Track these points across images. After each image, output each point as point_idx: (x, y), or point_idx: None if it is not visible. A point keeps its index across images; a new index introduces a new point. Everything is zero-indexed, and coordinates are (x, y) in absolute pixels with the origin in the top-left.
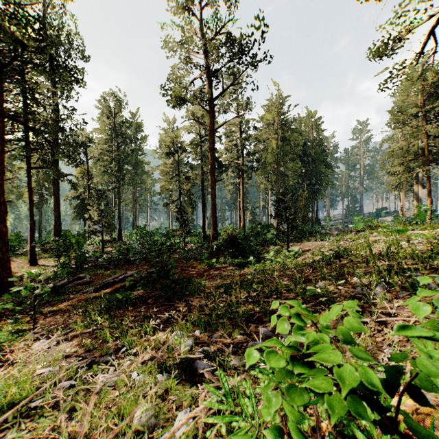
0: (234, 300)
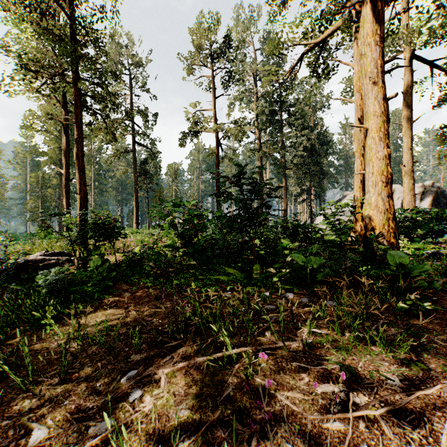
0: None
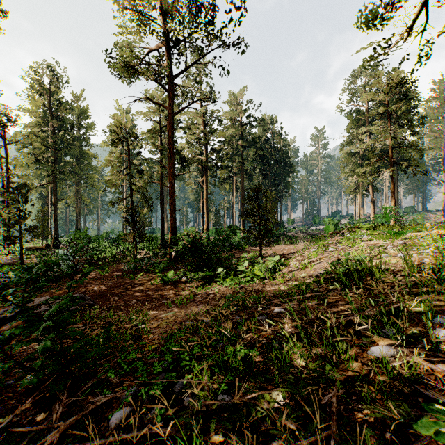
0: (198, 409)
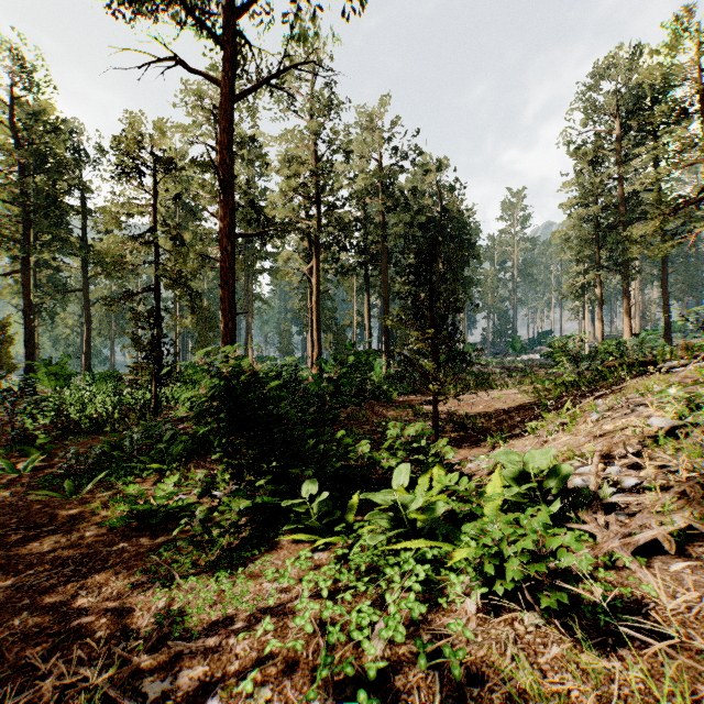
0: None
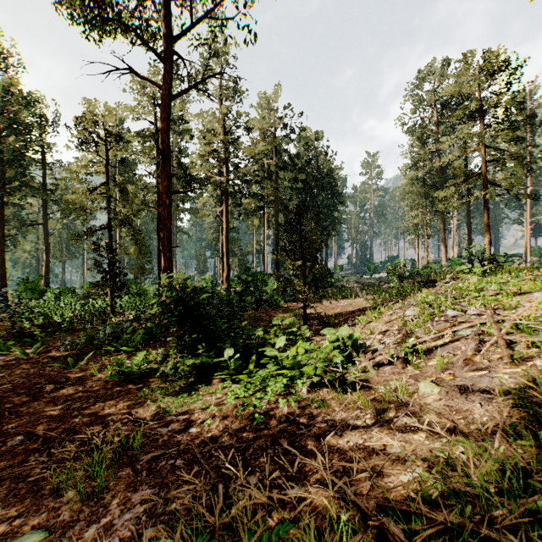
0: None
